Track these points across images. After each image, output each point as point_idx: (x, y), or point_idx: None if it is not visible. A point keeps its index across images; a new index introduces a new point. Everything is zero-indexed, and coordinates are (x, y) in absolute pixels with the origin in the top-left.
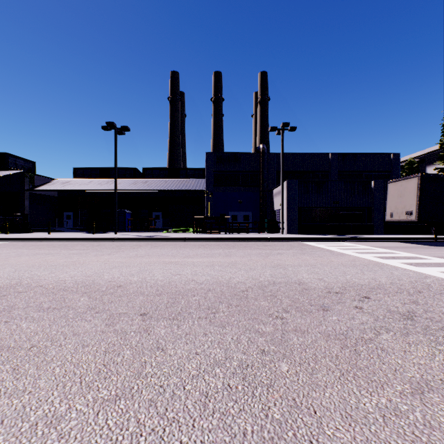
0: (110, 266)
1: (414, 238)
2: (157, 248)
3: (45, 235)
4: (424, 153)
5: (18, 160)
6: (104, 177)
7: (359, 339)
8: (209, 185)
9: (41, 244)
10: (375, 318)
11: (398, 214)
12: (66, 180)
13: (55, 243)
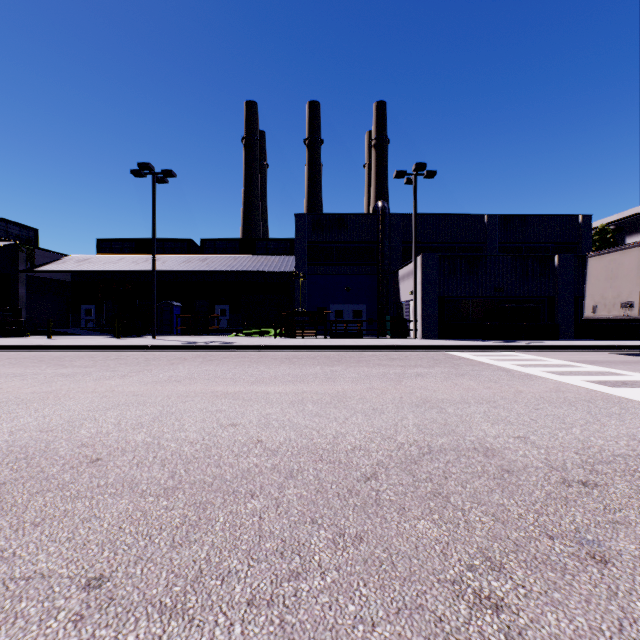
0: (108, 404)
1: (629, 347)
2: (212, 363)
3: (40, 341)
4: (622, 217)
5: (10, 226)
6: (142, 253)
7: None
8: (301, 264)
9: (24, 356)
10: None
11: (607, 306)
12: (84, 257)
13: (47, 355)
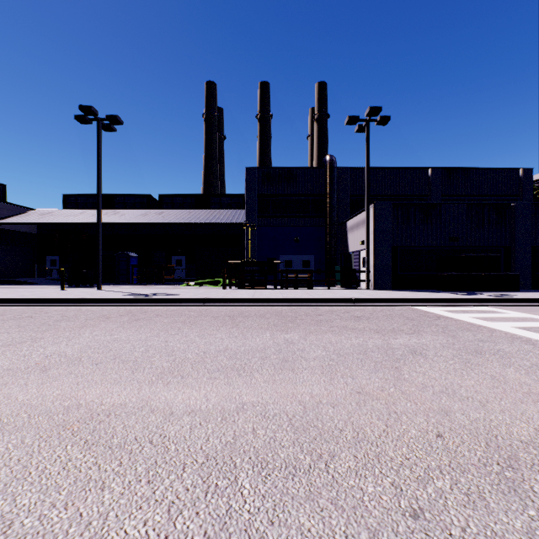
0: None
1: None
2: (134, 325)
3: None
4: None
5: None
6: (105, 208)
7: None
8: (251, 215)
9: None
10: None
11: None
12: (48, 211)
13: None
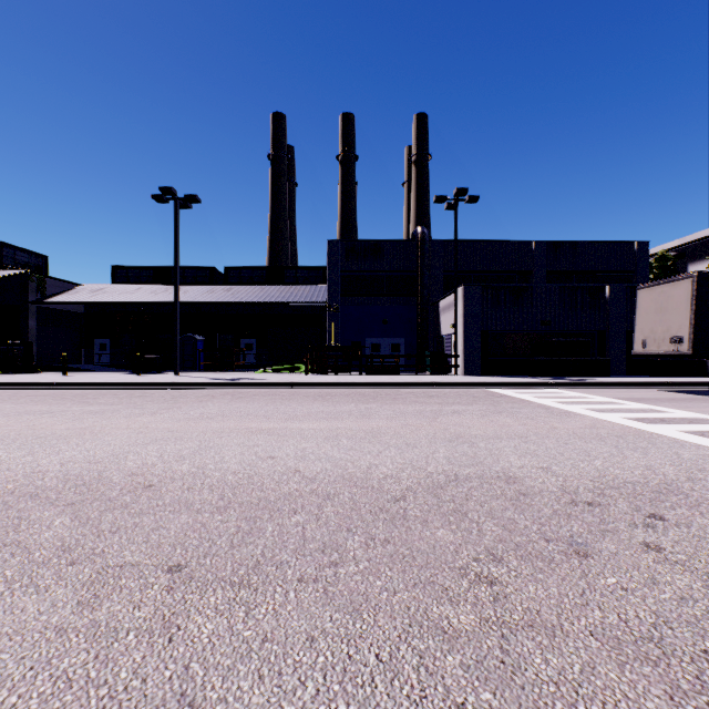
0: (146, 439)
1: (681, 384)
2: (242, 400)
3: (56, 377)
4: (684, 243)
5: (19, 253)
6: (161, 282)
7: (700, 660)
8: (334, 294)
9: (44, 394)
10: (706, 582)
11: (656, 341)
12: (98, 287)
13: (67, 392)
